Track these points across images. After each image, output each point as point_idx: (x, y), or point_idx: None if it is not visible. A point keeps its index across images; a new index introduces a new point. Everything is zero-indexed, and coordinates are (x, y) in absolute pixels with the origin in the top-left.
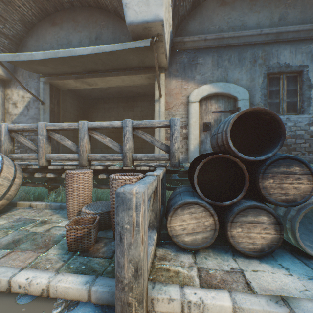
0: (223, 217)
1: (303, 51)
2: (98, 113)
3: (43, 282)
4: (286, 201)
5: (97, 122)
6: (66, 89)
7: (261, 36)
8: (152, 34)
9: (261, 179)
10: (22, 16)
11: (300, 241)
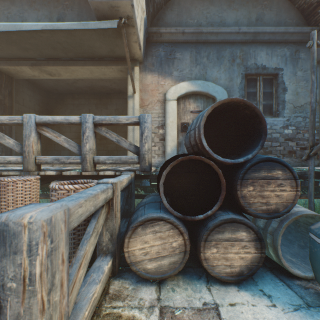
0: (196, 234)
1: (279, 53)
2: (66, 109)
3: None
4: (268, 212)
5: (48, 116)
6: (22, 78)
7: (240, 35)
8: (121, 16)
9: (240, 186)
10: None
11: (282, 258)
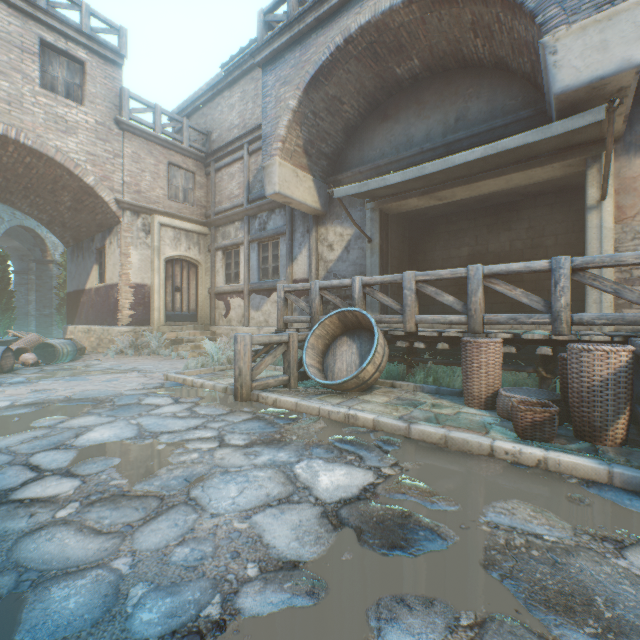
0: None
1: None
2: (436, 242)
3: (536, 453)
4: None
5: (499, 266)
6: (397, 212)
7: None
8: (605, 92)
9: None
10: (346, 123)
11: None
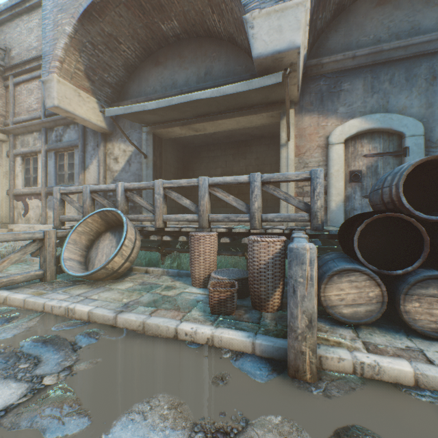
0: (393, 289)
1: None
2: (201, 164)
3: (207, 332)
4: None
5: (219, 178)
6: (169, 138)
7: None
8: (284, 64)
9: None
10: (126, 61)
11: None
